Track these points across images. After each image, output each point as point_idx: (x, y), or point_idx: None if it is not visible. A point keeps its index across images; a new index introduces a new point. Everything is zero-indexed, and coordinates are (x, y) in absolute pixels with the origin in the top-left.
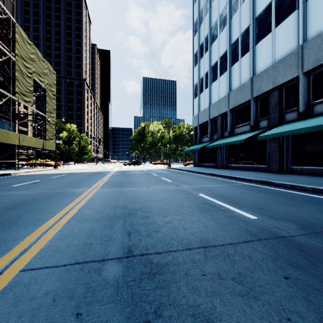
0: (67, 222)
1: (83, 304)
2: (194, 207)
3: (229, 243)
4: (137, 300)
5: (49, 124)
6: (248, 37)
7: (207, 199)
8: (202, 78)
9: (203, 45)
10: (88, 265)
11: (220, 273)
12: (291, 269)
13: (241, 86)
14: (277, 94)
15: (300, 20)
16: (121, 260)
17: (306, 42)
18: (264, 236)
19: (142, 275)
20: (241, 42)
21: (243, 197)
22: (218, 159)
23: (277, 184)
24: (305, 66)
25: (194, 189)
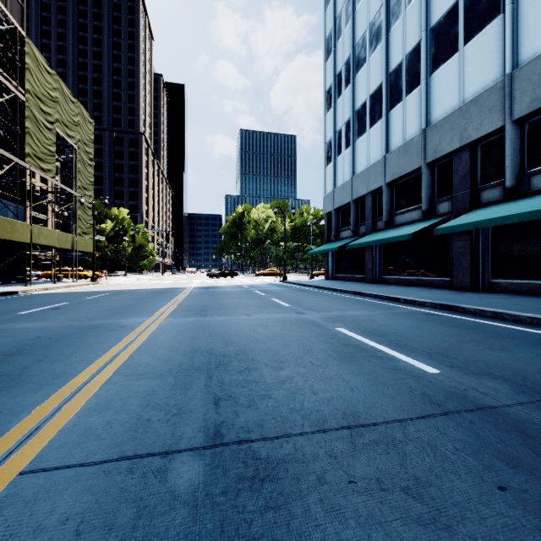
0: (108, 379)
1: (130, 540)
2: (328, 352)
3: (394, 419)
4: (230, 533)
5: (82, 208)
6: (418, 60)
7: (351, 337)
8: (340, 131)
9: (341, 75)
10: (142, 461)
11: (382, 478)
12: (509, 471)
13: (406, 143)
14: (467, 157)
15: (506, 32)
16: (202, 453)
17: (517, 69)
18: (455, 407)
19: (240, 482)
20: (407, 69)
21: (412, 334)
22: (367, 267)
23: (469, 311)
24: (516, 110)
25: (328, 318)
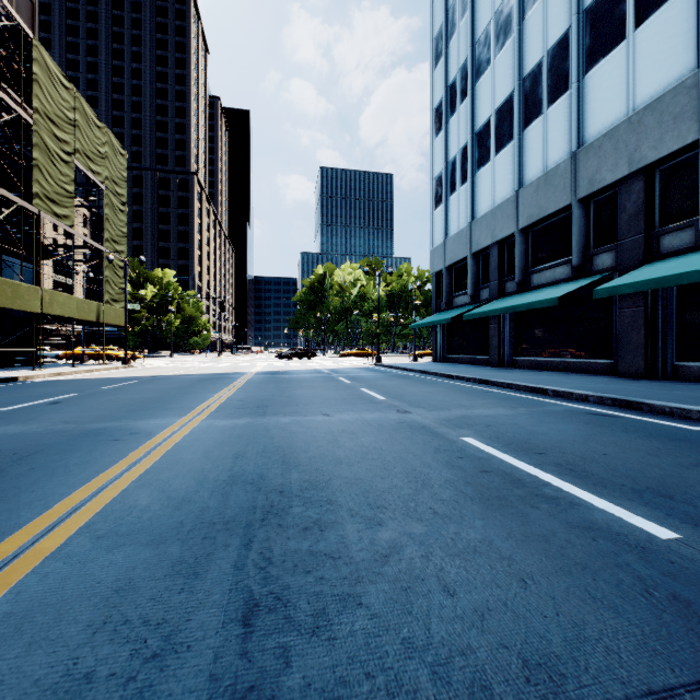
0: (61, 546)
1: None
2: (459, 486)
3: (649, 689)
4: None
5: (111, 267)
6: (566, 56)
7: (491, 456)
8: (454, 162)
9: (455, 86)
10: None
11: None
12: None
13: (548, 173)
14: (640, 188)
15: None
16: None
17: None
18: None
19: None
20: (549, 70)
21: (588, 450)
22: (492, 345)
23: (661, 410)
24: None
25: (447, 421)
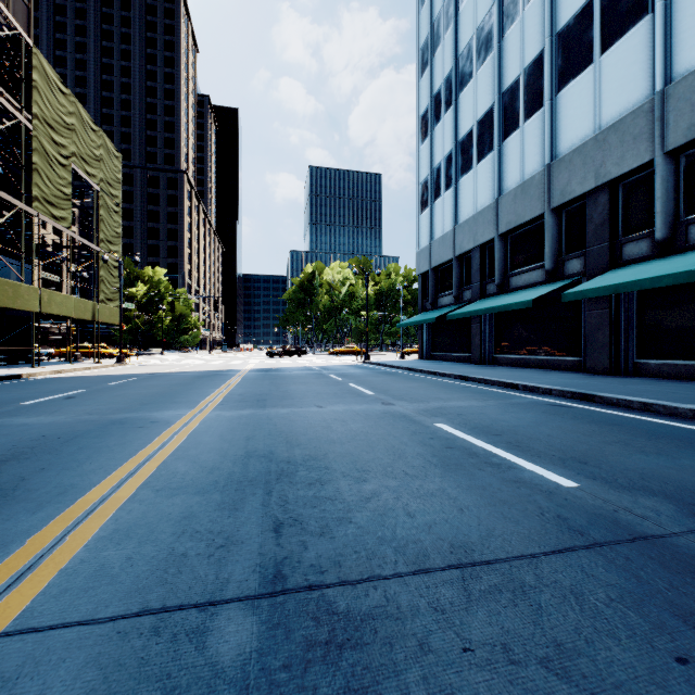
0: (132, 495)
1: None
2: (427, 457)
3: (522, 554)
4: None
5: (106, 267)
6: (540, 75)
7: (457, 437)
8: (439, 168)
9: (440, 95)
10: (172, 617)
11: (509, 644)
12: (689, 634)
13: (525, 183)
14: (605, 201)
15: (656, 37)
16: (256, 604)
17: (670, 85)
18: (604, 536)
19: (309, 649)
20: (526, 86)
21: (537, 432)
22: (474, 344)
23: (610, 402)
24: (669, 139)
25: (425, 411)
